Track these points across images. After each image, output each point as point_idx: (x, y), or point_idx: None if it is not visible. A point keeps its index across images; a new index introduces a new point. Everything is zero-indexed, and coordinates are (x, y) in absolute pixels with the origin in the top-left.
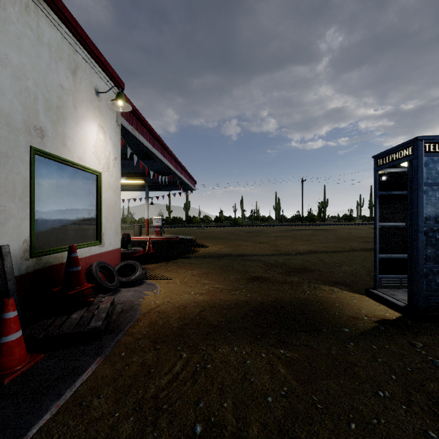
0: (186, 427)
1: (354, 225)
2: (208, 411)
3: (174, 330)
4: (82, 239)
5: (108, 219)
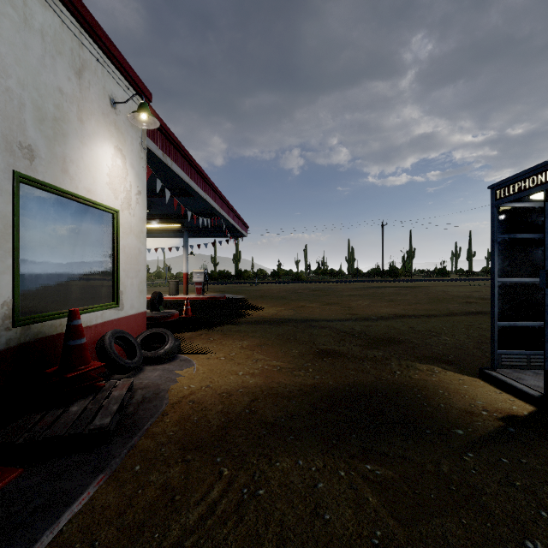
0: None
1: (449, 281)
2: None
3: (213, 430)
4: (92, 299)
5: (129, 273)
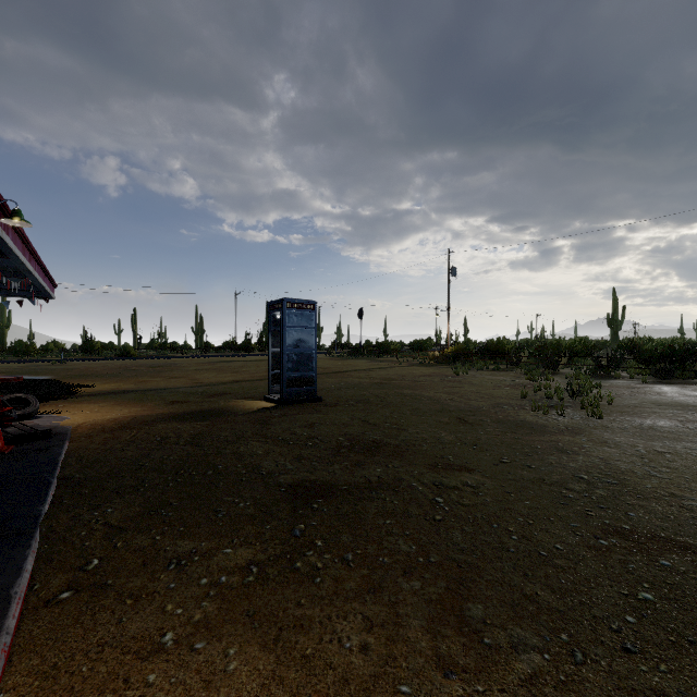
0: (152, 440)
1: None
2: (162, 436)
3: (116, 427)
4: None
5: None
